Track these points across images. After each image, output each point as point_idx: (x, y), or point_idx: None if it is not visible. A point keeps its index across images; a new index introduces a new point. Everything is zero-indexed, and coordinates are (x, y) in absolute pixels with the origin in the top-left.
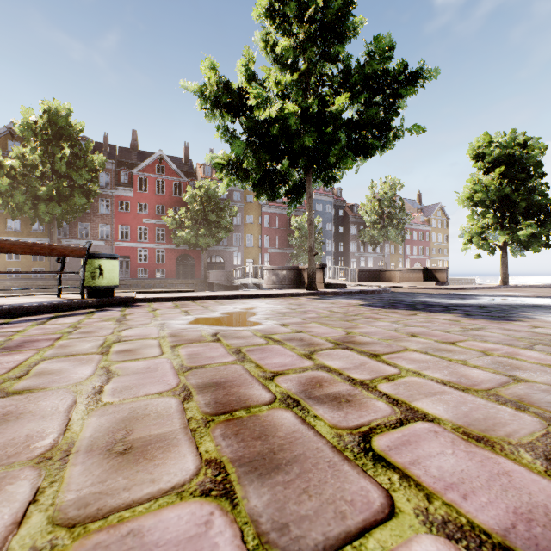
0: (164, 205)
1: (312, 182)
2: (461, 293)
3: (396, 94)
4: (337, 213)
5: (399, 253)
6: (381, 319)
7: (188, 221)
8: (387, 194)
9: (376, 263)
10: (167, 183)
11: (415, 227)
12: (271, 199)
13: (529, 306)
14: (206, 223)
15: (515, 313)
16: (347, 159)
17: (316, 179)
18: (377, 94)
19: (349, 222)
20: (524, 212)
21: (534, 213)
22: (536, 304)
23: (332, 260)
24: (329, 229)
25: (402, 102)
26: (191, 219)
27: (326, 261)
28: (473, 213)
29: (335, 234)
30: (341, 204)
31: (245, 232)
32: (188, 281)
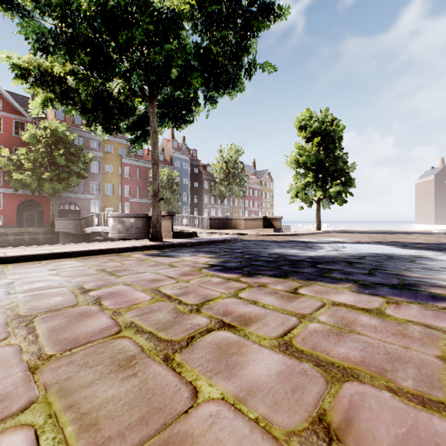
0: (1, 144)
1: (160, 122)
2: (299, 239)
3: (248, 27)
4: (192, 170)
5: (241, 206)
6: (252, 327)
7: (28, 163)
8: (232, 157)
9: (224, 213)
10: (5, 120)
11: (251, 186)
12: (109, 132)
13: (382, 256)
14: (53, 167)
15: (403, 275)
16: (194, 75)
17: (164, 118)
18: (228, 24)
19: (203, 179)
20: (332, 174)
21: (338, 175)
22: (381, 253)
23: (189, 210)
24: (186, 183)
25: (252, 43)
26: (34, 162)
27: (184, 210)
28: (297, 174)
29: (191, 188)
30: (196, 163)
31: (104, 181)
32: (28, 230)
